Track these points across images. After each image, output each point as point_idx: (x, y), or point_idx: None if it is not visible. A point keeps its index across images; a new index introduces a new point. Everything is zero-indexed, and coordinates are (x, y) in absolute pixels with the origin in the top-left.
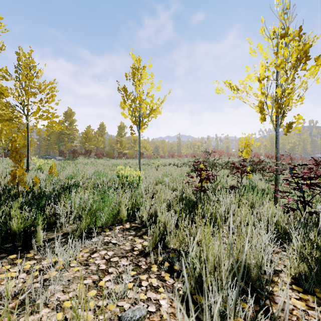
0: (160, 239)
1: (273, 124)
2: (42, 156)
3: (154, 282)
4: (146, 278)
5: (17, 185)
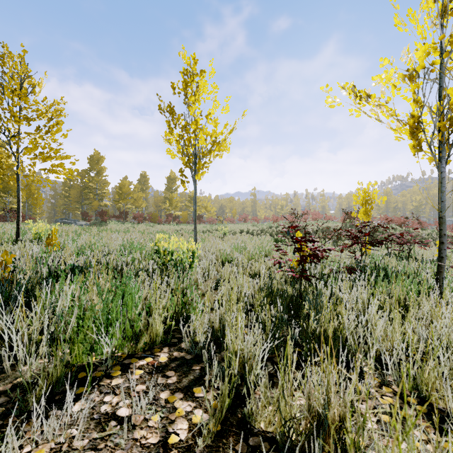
0: (233, 399)
1: (433, 157)
2: (57, 220)
3: None
4: None
5: None
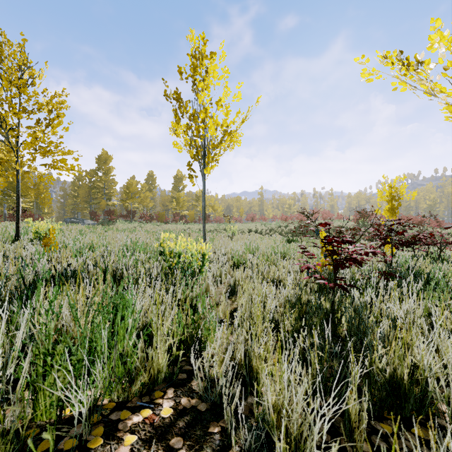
0: None
1: None
2: (66, 220)
3: None
4: None
5: None
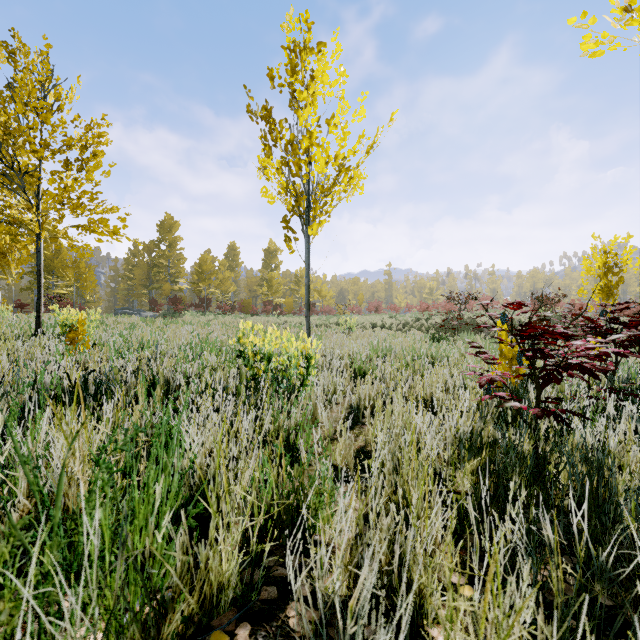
0: None
1: None
2: (117, 311)
3: None
4: None
5: None
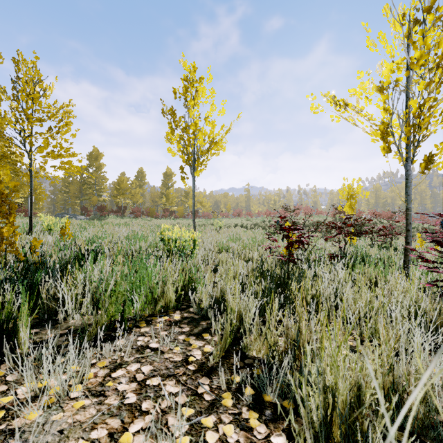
0: (233, 340)
1: (401, 157)
2: (58, 215)
3: (230, 434)
4: (213, 424)
5: (5, 252)
